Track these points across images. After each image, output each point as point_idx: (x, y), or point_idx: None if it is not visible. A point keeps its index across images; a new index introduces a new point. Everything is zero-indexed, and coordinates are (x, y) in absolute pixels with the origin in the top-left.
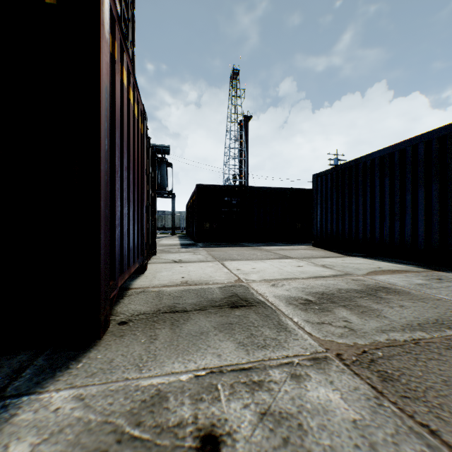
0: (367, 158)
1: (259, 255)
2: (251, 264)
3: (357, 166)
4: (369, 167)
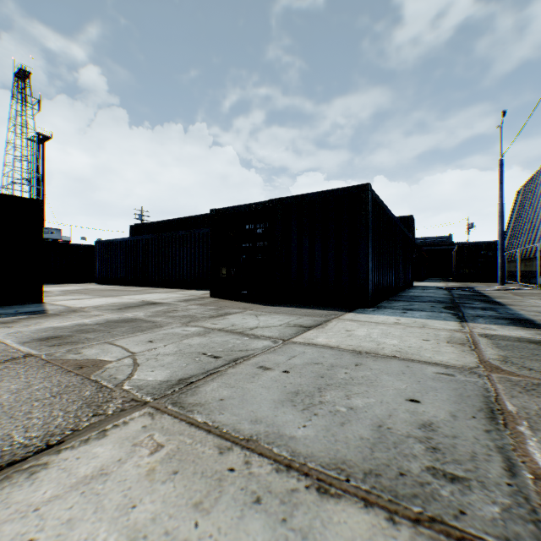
0: (116, 240)
1: (53, 287)
2: (47, 288)
3: (113, 242)
4: (117, 244)
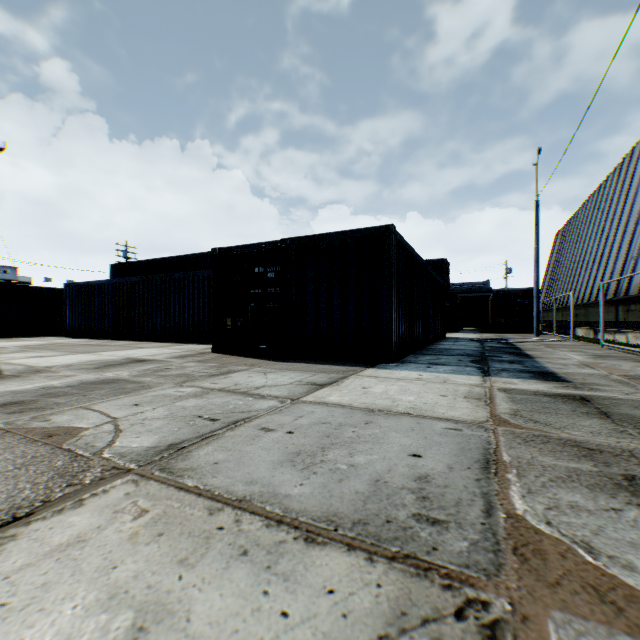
0: (93, 283)
1: (7, 341)
2: None
3: (89, 286)
4: (94, 288)
